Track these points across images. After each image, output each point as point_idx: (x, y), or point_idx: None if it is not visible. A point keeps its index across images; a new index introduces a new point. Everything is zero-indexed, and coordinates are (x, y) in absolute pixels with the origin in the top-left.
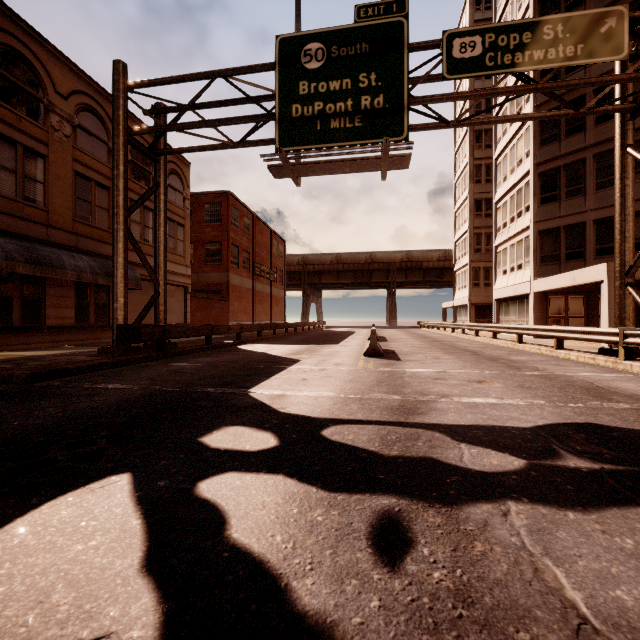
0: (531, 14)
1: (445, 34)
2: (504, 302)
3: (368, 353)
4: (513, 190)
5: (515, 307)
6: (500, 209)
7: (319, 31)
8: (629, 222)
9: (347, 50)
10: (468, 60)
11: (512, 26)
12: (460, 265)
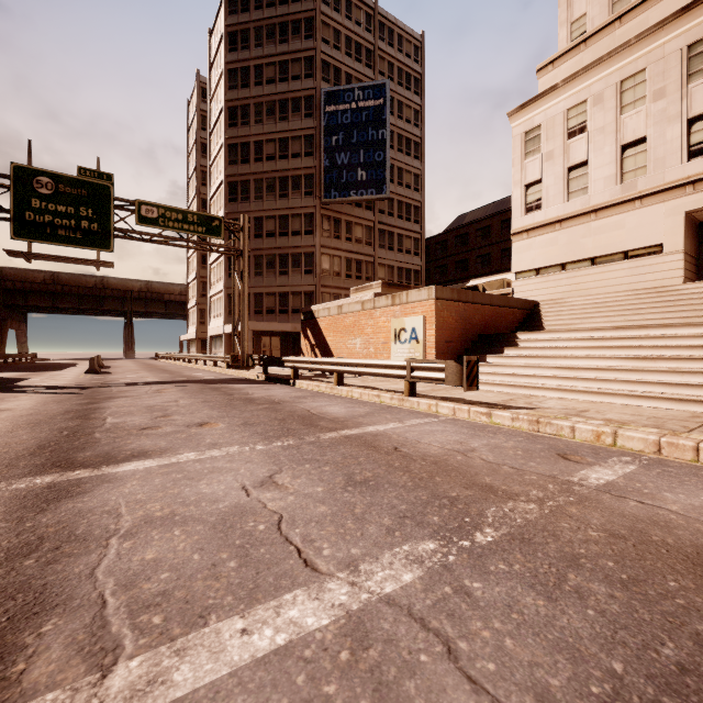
0: (224, 151)
1: (137, 201)
2: (215, 338)
3: (88, 372)
4: (218, 261)
5: (219, 342)
6: (212, 270)
7: (49, 171)
8: (236, 306)
9: (72, 190)
10: (150, 218)
11: (173, 209)
12: (191, 305)
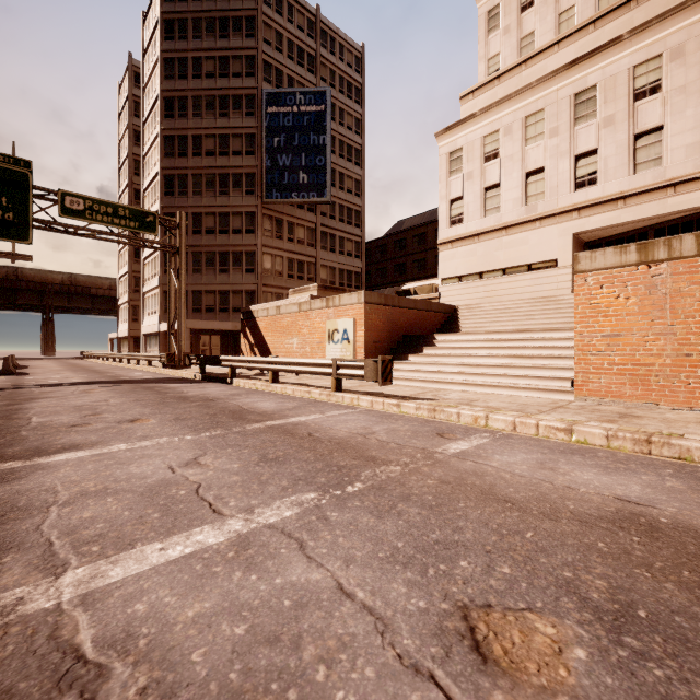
0: (159, 142)
1: (60, 191)
2: (149, 337)
3: (1, 373)
4: (153, 255)
5: (154, 341)
6: (147, 265)
7: None
8: (172, 304)
9: None
10: (76, 210)
11: (102, 202)
12: (123, 301)
